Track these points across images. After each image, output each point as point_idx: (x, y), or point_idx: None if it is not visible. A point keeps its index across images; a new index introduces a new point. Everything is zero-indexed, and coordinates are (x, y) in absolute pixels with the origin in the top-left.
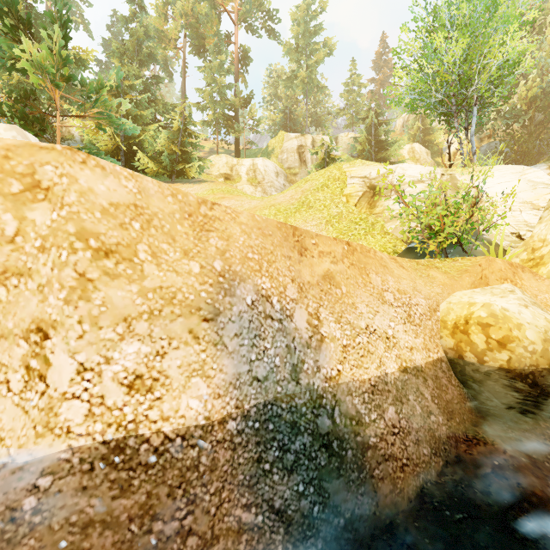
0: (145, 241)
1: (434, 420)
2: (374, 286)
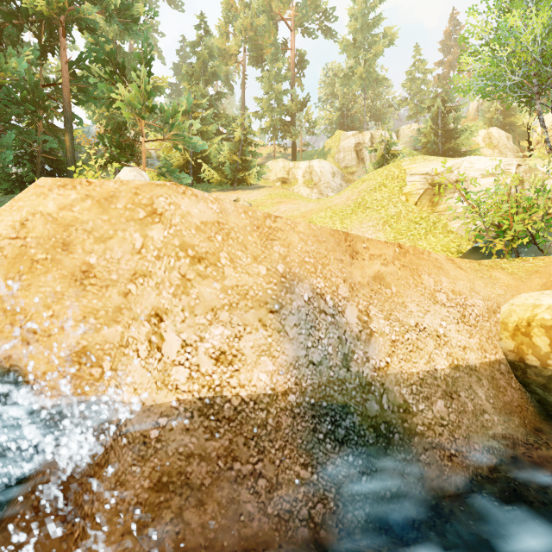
0: (225, 249)
1: (488, 419)
2: (425, 287)
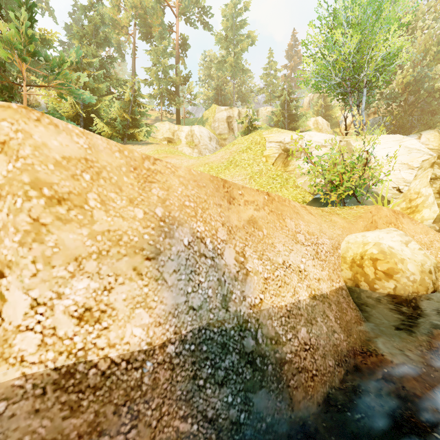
0: (95, 190)
1: (337, 337)
2: (289, 229)
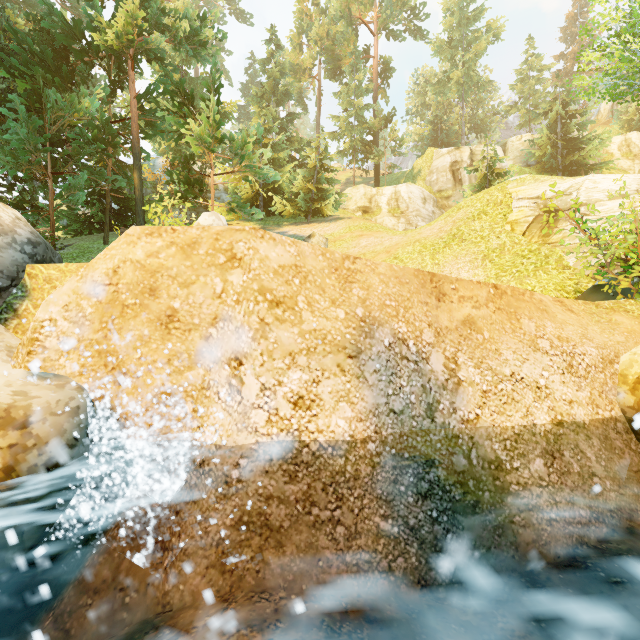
0: (303, 293)
1: (598, 483)
2: (525, 332)
